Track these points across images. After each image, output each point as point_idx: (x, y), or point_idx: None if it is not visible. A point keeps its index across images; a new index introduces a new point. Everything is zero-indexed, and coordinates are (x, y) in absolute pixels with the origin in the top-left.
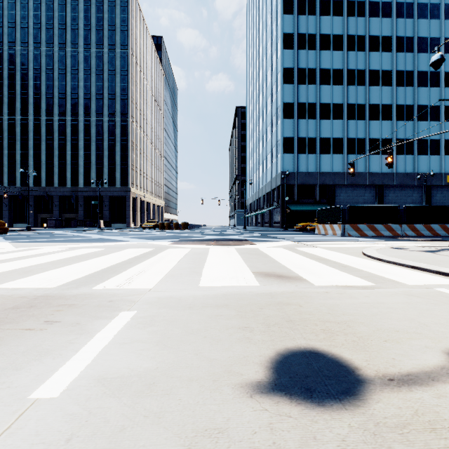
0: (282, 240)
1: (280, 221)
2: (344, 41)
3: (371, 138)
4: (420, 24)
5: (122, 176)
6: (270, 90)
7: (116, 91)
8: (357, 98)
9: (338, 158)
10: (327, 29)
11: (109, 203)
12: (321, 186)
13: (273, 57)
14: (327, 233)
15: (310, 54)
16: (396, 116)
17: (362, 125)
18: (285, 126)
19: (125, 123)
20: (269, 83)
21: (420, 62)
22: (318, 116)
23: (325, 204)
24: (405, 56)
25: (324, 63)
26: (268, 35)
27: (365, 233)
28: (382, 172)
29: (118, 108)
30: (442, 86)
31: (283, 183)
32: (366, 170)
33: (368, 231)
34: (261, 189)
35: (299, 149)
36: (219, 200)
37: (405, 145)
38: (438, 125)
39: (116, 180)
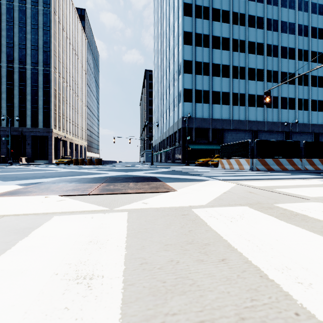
0: (204, 178)
1: (181, 157)
2: (230, 16)
3: (249, 94)
4: (282, 11)
5: (44, 118)
6: (172, 52)
7: (38, 43)
8: (239, 62)
9: (226, 108)
10: (218, 4)
11: (31, 142)
12: (213, 130)
13: (175, 24)
14: (233, 168)
15: (205, 23)
16: (266, 79)
17: (243, 83)
18: (185, 79)
19: (48, 72)
20: (172, 46)
21: (282, 39)
22: (211, 73)
23: (216, 144)
24: (272, 34)
25: (215, 31)
26: (170, 8)
27: (271, 167)
28: (257, 121)
29: (40, 58)
30: (296, 59)
31: (184, 126)
32: (246, 118)
33: (274, 166)
34: (165, 133)
35: (196, 99)
36: (129, 139)
37: (272, 101)
38: (294, 88)
39: (39, 122)
